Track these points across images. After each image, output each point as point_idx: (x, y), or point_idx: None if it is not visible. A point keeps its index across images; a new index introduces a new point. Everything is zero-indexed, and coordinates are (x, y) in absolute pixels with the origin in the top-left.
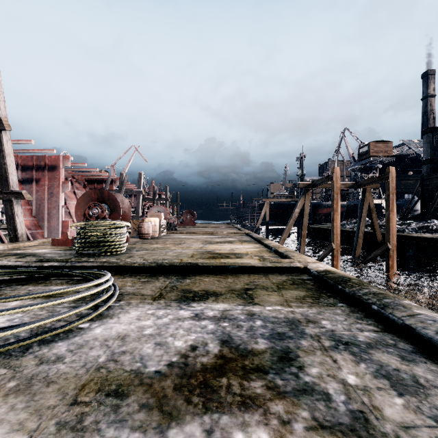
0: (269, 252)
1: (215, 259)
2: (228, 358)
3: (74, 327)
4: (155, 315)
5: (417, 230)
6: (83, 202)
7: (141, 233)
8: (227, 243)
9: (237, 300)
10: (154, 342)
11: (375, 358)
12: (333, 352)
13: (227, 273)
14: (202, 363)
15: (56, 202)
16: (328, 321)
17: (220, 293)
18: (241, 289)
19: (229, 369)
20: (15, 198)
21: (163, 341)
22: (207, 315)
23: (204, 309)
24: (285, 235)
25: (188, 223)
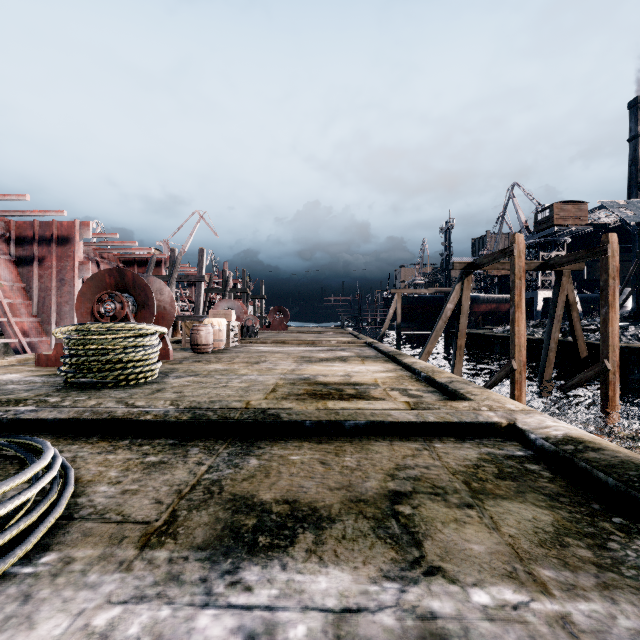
0: (417, 381)
1: (317, 402)
2: None
3: None
4: None
5: None
6: (91, 291)
7: (195, 343)
8: (338, 362)
9: (377, 551)
10: None
11: None
12: None
13: (342, 436)
14: None
15: (69, 293)
16: None
17: (328, 516)
18: (380, 498)
19: None
20: None
21: None
22: None
23: (280, 604)
24: (430, 345)
25: (277, 326)
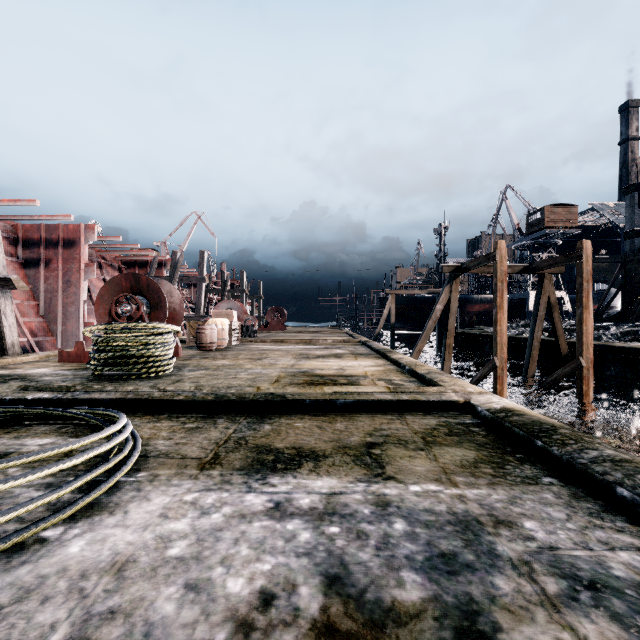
0: (401, 374)
1: (315, 387)
2: (343, 633)
3: (30, 537)
4: (198, 505)
5: (620, 338)
6: (109, 293)
7: (200, 341)
8: (333, 358)
9: (355, 470)
10: (183, 581)
11: None
12: (572, 612)
13: (335, 412)
14: None
15: (75, 294)
16: (536, 523)
17: (323, 454)
18: (360, 446)
19: None
20: (0, 288)
21: (204, 577)
22: (298, 507)
23: (294, 491)
24: (421, 344)
25: (275, 326)
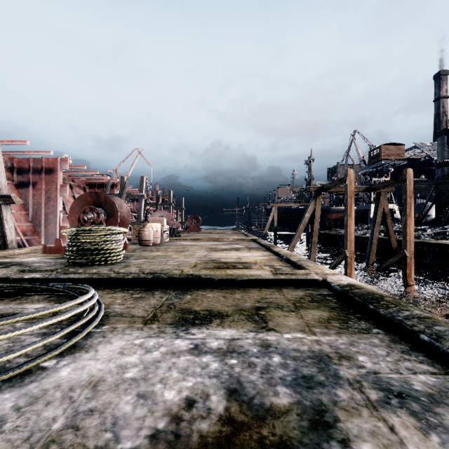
0: (280, 261)
1: (221, 270)
2: (239, 422)
3: (34, 366)
4: (144, 346)
5: (434, 237)
6: (78, 206)
7: (141, 239)
8: (234, 251)
9: (247, 324)
10: (136, 392)
11: (448, 423)
12: (385, 411)
13: (234, 287)
14: (200, 433)
15: (53, 206)
16: (366, 357)
17: (226, 314)
18: (251, 309)
19: (240, 446)
20: (3, 202)
21: (149, 390)
22: (210, 347)
23: (207, 338)
24: (295, 241)
25: (193, 229)
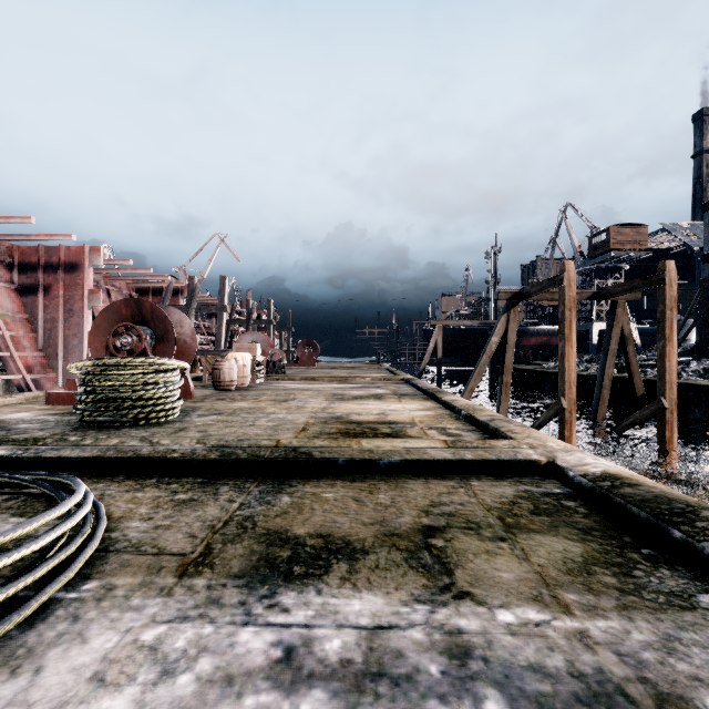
0: (457, 420)
1: (351, 441)
2: None
3: None
4: (160, 653)
5: (703, 375)
6: (106, 323)
7: (217, 379)
8: (373, 400)
9: (409, 578)
10: None
11: None
12: None
13: (376, 475)
14: None
15: (78, 325)
16: None
17: (362, 548)
18: (413, 532)
19: None
20: None
21: None
22: (322, 658)
23: (316, 623)
24: (474, 382)
25: (306, 361)
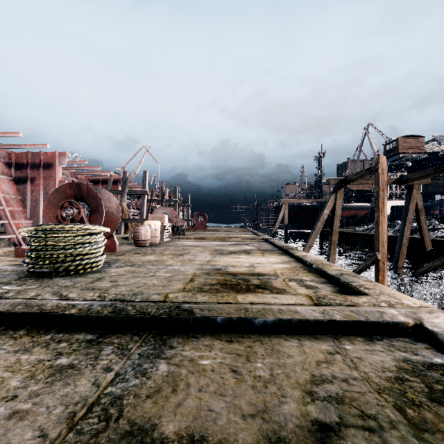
0: (309, 272)
1: (228, 296)
2: None
3: None
4: None
5: None
6: (56, 200)
7: (136, 239)
8: (244, 255)
9: None
10: None
11: None
12: None
13: (251, 334)
14: None
15: None
16: None
17: None
18: (303, 435)
19: None
20: None
21: None
22: None
23: None
24: (311, 241)
25: (199, 226)
